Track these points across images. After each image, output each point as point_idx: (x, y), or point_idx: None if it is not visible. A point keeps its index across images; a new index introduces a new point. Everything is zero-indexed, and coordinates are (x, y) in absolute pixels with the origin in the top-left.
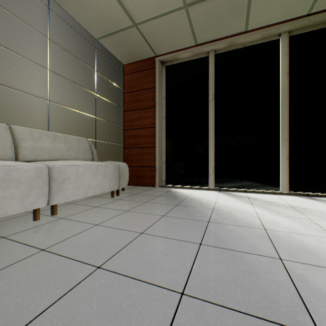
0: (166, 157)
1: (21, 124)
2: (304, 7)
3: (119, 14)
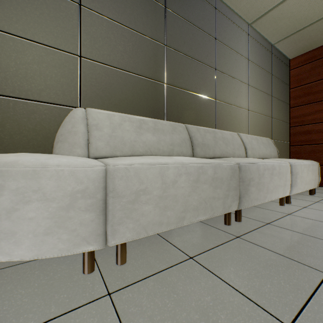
0: None
1: (237, 131)
2: None
3: (318, 9)
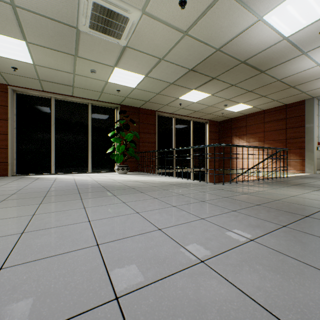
0: (17, 156)
1: None
2: (96, 98)
3: None
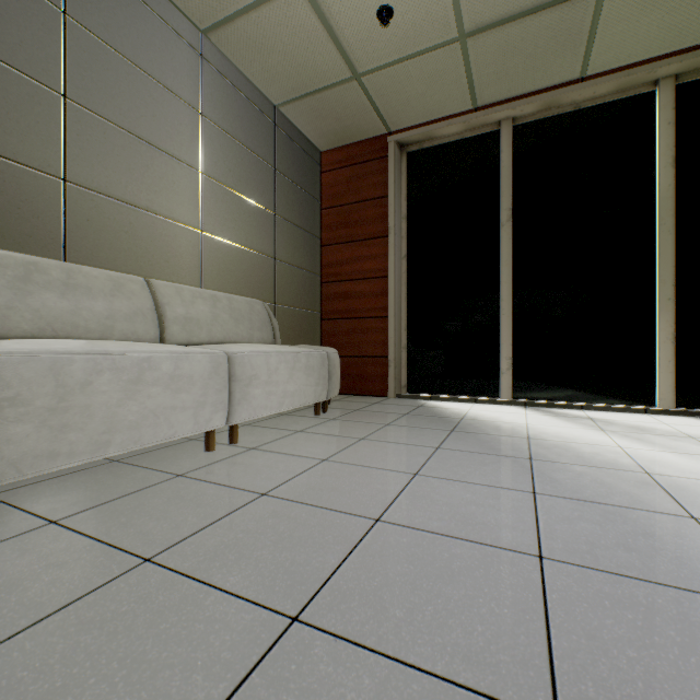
0: (408, 338)
1: (161, 277)
2: None
3: (329, 57)
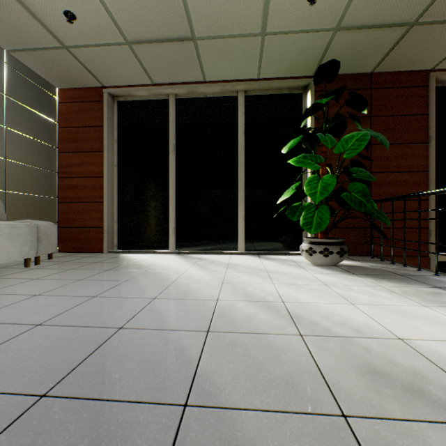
0: (119, 215)
1: None
2: (253, 72)
3: (39, 30)
